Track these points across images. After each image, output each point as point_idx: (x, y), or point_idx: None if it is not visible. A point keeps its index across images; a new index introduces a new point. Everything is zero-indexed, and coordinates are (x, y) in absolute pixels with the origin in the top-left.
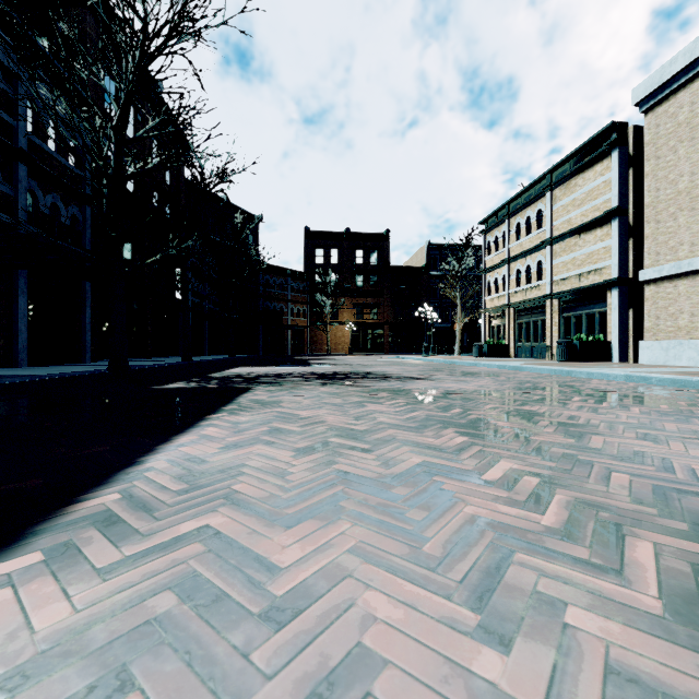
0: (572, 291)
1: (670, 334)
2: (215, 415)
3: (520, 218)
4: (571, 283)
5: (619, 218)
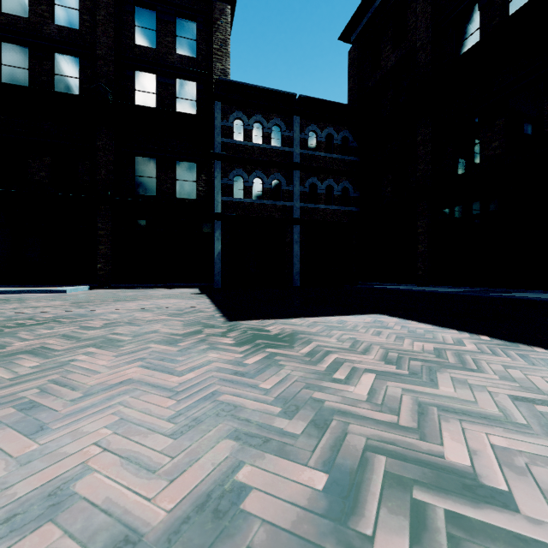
0: None
1: None
2: None
3: None
4: None
5: None
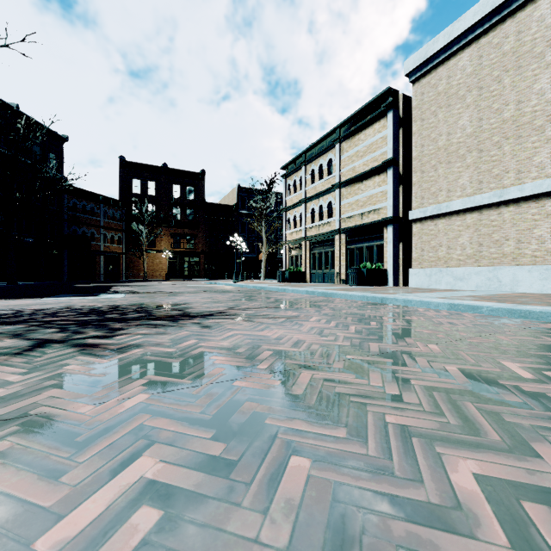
0: (357, 227)
1: (432, 263)
2: None
3: (314, 166)
4: (355, 220)
5: (393, 168)
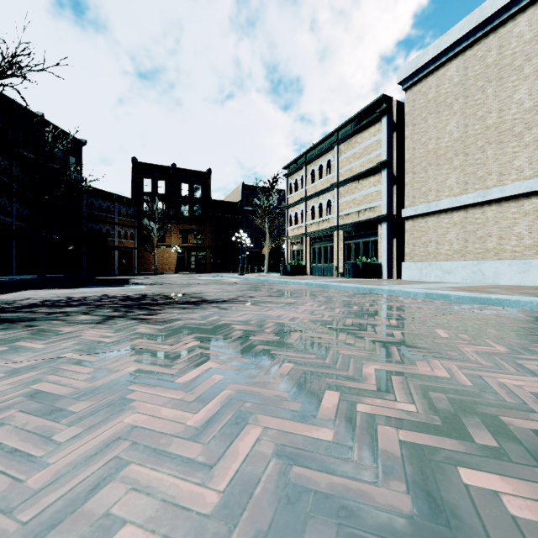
0: (354, 223)
1: (422, 258)
2: None
3: (314, 166)
4: (353, 218)
5: (387, 169)
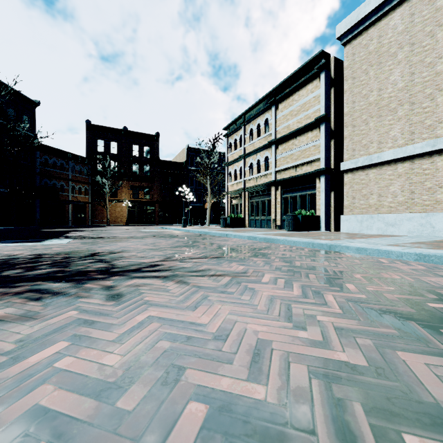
0: (291, 178)
1: (363, 210)
2: None
3: (252, 125)
4: (290, 172)
5: (326, 124)
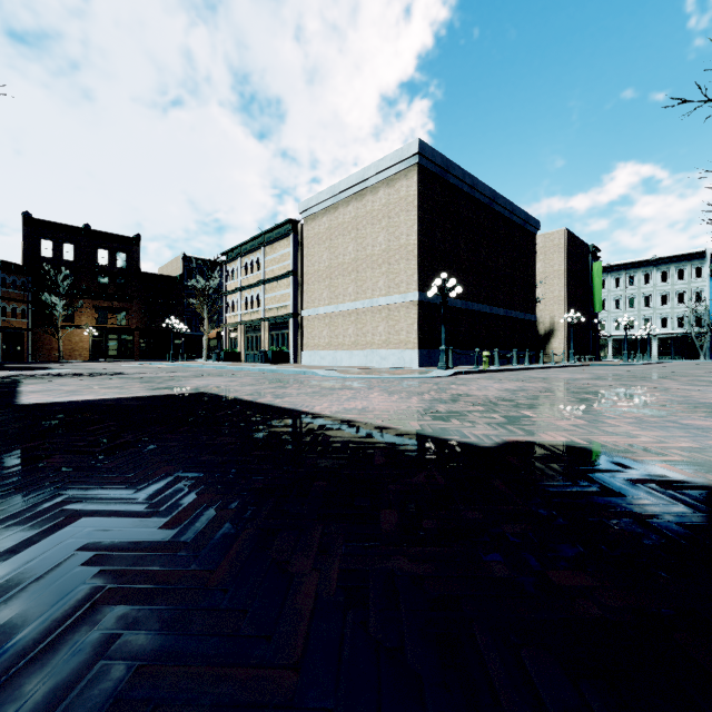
0: (274, 317)
1: (312, 348)
2: (23, 385)
3: (248, 260)
4: (274, 312)
5: (294, 277)
